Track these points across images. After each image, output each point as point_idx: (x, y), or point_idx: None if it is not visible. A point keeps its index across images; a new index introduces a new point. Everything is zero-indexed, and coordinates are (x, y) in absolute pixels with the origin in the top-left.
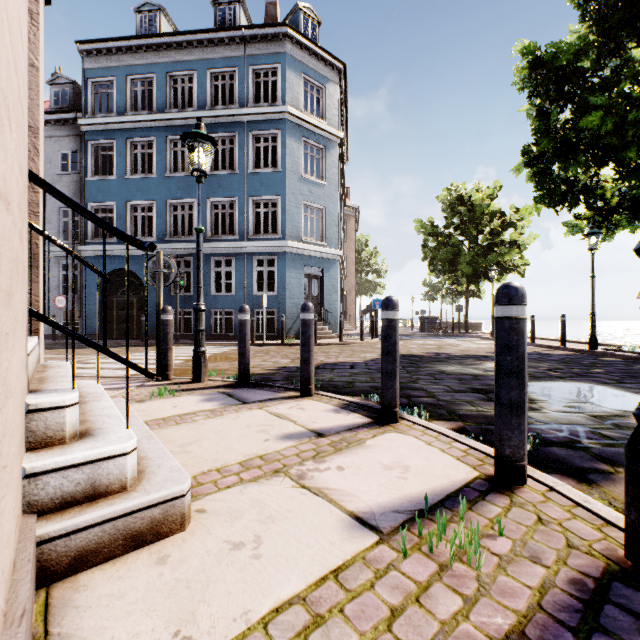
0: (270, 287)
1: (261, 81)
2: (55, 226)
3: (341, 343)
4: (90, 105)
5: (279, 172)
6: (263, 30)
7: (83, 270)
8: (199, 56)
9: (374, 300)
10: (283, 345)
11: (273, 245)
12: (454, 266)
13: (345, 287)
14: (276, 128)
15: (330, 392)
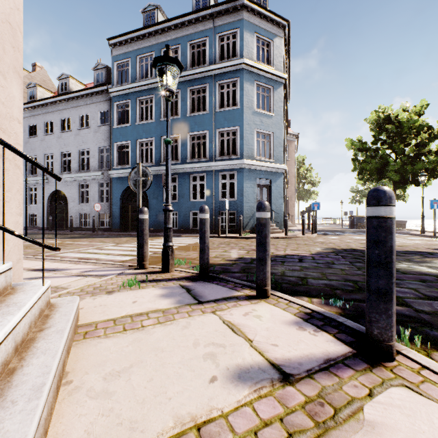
0: (232, 195)
1: (225, 44)
2: (96, 159)
3: (286, 237)
4: (115, 79)
5: (238, 109)
6: (226, 5)
7: (111, 186)
8: (182, 34)
9: (313, 203)
10: (240, 238)
11: (233, 163)
12: (382, 174)
13: (287, 194)
14: (235, 76)
15: (285, 289)
